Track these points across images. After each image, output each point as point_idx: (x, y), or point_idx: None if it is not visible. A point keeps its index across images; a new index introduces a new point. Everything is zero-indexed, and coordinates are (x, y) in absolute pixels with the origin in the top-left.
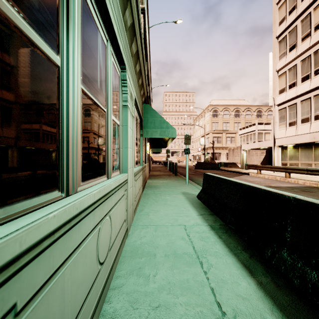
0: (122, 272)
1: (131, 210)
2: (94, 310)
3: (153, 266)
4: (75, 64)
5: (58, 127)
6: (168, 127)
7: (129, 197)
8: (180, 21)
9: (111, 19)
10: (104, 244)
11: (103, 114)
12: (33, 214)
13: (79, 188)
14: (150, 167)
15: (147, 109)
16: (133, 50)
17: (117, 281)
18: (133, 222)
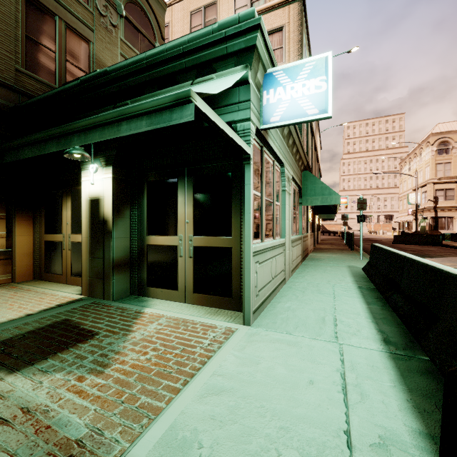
0: (282, 294)
1: (288, 268)
2: (270, 294)
3: (301, 295)
4: (263, 191)
5: (260, 217)
6: (330, 194)
7: (286, 257)
8: (355, 48)
9: (276, 152)
10: (273, 270)
11: (272, 204)
12: (258, 244)
13: (264, 240)
14: (317, 239)
15: (306, 176)
16: (290, 143)
17: (279, 295)
18: (290, 278)
